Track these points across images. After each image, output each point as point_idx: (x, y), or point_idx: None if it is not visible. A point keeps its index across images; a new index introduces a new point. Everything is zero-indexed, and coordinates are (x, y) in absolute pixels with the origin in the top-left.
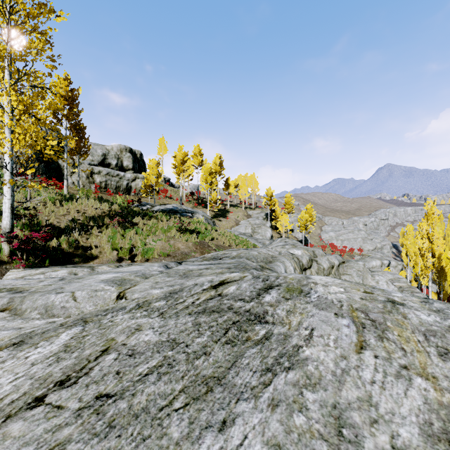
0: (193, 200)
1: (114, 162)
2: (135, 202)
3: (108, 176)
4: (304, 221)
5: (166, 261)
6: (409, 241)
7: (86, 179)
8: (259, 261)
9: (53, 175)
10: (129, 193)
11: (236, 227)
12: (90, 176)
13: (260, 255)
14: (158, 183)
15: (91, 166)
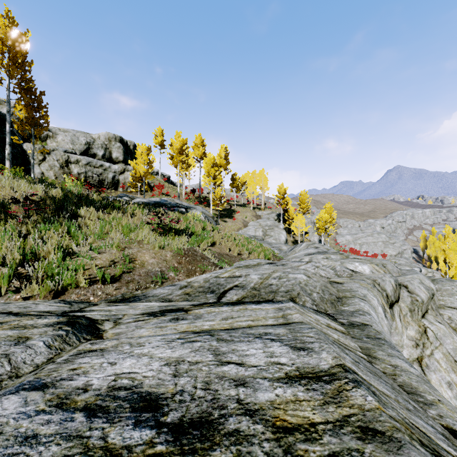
0: (194, 198)
1: (101, 153)
2: (94, 187)
3: (89, 167)
4: (323, 222)
5: (48, 320)
6: (448, 246)
7: (59, 169)
8: (316, 299)
9: (13, 162)
10: (115, 188)
11: (244, 229)
12: (65, 166)
13: (313, 282)
14: (148, 174)
15: (66, 153)
